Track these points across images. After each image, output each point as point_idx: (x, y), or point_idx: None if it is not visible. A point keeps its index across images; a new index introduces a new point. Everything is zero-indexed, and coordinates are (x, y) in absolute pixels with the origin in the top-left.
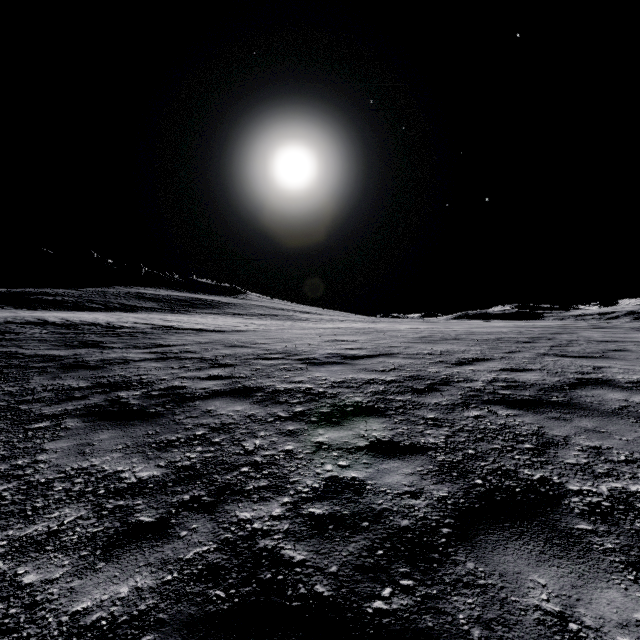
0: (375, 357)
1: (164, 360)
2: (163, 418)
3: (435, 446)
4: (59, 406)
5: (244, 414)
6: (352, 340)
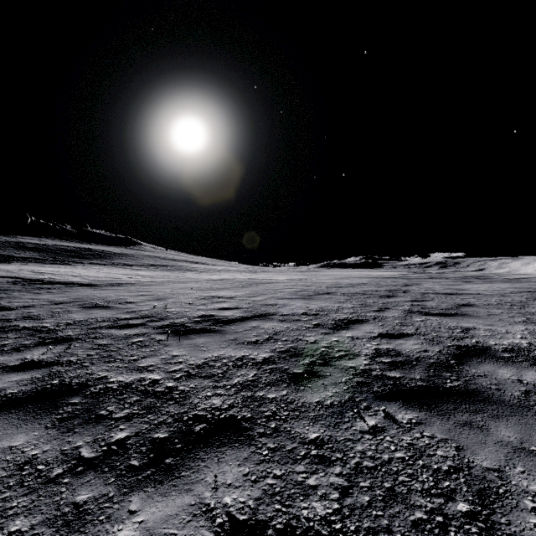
0: (249, 320)
1: None
2: None
3: (326, 529)
4: None
5: (17, 459)
6: (229, 296)
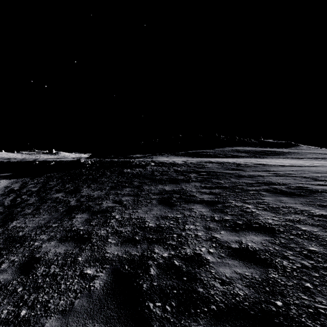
0: None
1: (280, 176)
2: (309, 197)
3: None
4: (252, 187)
5: None
6: None
